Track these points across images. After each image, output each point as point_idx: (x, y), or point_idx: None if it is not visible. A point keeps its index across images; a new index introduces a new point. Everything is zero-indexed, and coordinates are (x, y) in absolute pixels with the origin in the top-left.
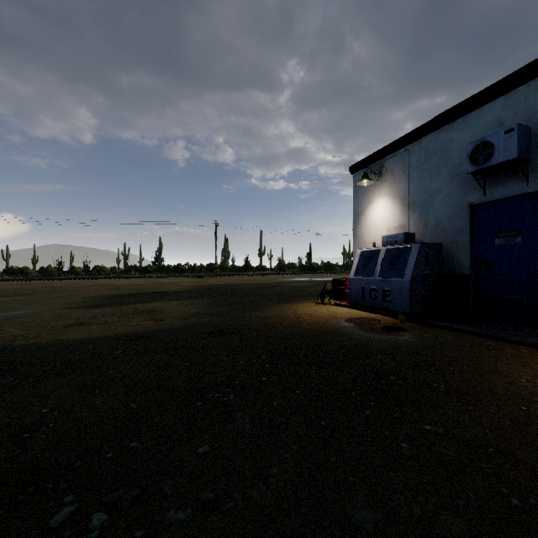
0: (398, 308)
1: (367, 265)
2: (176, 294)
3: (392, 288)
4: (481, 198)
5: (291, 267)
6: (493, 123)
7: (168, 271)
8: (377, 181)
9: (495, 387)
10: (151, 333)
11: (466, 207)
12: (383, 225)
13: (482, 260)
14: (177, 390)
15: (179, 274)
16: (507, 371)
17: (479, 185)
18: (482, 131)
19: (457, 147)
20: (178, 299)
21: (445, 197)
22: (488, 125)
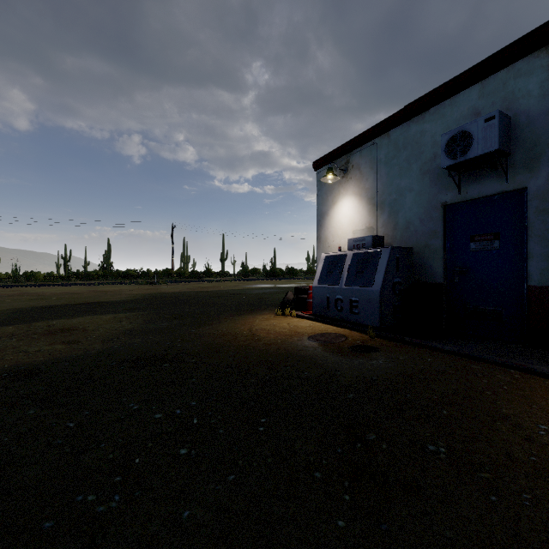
0: (367, 322)
1: (333, 271)
2: (115, 305)
3: (361, 298)
4: (455, 197)
5: (254, 273)
6: (469, 113)
7: (116, 277)
8: (343, 178)
9: (513, 449)
10: (51, 364)
11: (440, 207)
12: (349, 227)
13: (456, 266)
14: (24, 489)
15: (129, 280)
16: (515, 416)
17: (454, 182)
18: (457, 122)
19: (429, 140)
20: (114, 312)
21: (416, 196)
22: (463, 115)
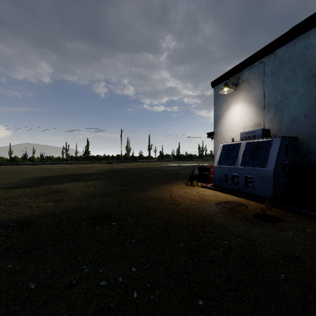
0: (261, 194)
1: (229, 155)
2: (88, 176)
3: (255, 176)
4: None
5: (167, 157)
6: None
7: (91, 159)
8: (235, 90)
9: None
10: (41, 217)
11: None
12: (240, 124)
13: None
14: None
15: (98, 161)
16: None
17: None
18: None
19: (315, 51)
20: (87, 180)
21: (301, 97)
22: None
